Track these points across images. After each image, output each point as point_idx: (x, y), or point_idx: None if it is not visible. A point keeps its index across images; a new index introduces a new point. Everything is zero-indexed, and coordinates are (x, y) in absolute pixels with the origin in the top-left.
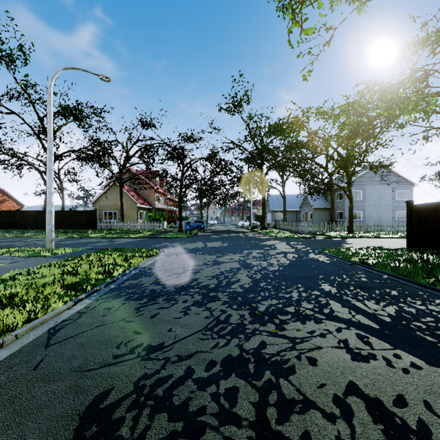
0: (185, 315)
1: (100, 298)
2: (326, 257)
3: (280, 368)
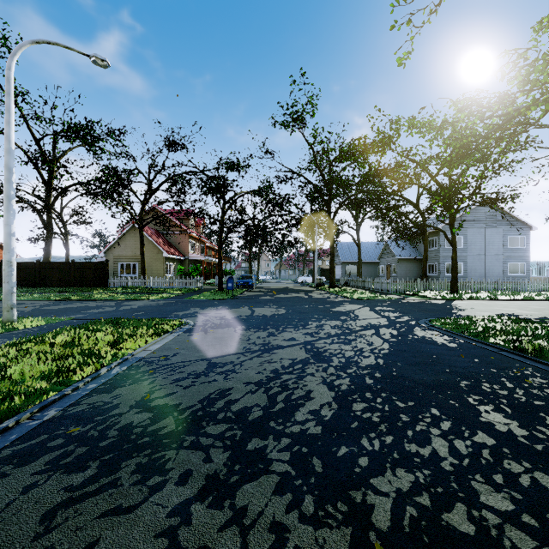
0: None
1: None
2: (443, 335)
3: None
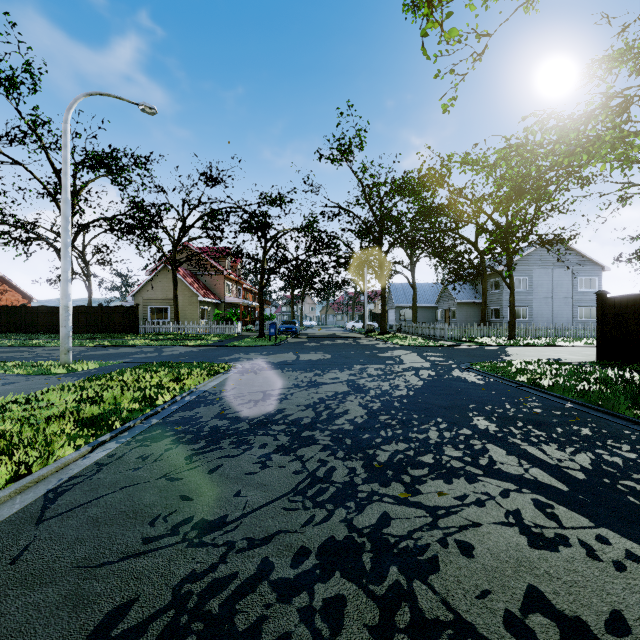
0: (263, 469)
1: (133, 439)
2: (477, 375)
3: (414, 561)
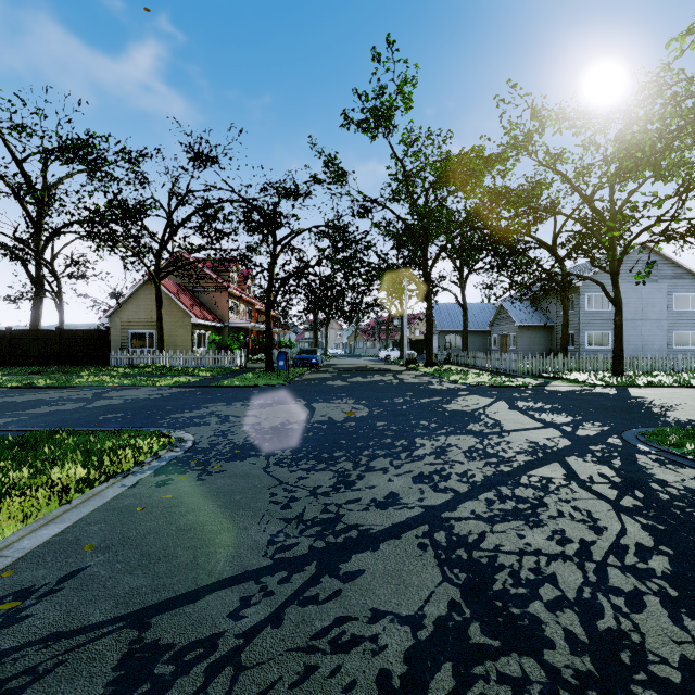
0: None
1: None
2: None
3: None
